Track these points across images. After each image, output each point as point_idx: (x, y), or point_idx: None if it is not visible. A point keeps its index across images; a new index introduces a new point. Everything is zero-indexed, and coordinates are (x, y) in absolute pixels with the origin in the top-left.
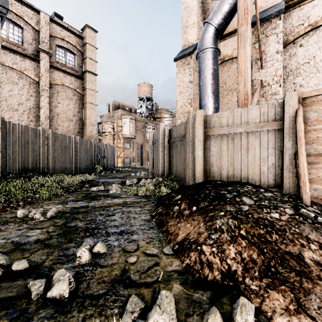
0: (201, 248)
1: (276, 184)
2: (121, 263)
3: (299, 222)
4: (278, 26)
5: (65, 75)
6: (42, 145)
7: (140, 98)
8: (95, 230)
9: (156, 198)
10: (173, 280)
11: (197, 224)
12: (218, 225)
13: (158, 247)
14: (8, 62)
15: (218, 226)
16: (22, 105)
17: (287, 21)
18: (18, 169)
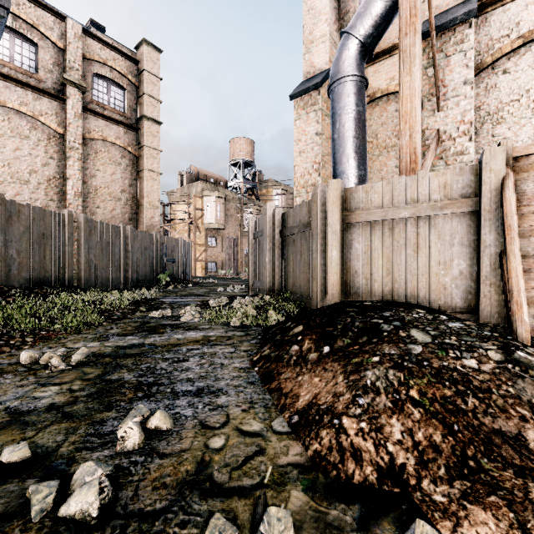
0: (340, 423)
1: (467, 307)
2: (196, 449)
3: (513, 375)
4: (467, 38)
5: (107, 124)
6: (68, 241)
7: (234, 162)
8: (153, 388)
9: (260, 331)
10: (291, 484)
11: (333, 378)
12: (370, 380)
13: (264, 419)
14: (12, 102)
15: (369, 381)
16: (36, 174)
17: (481, 30)
18: (28, 280)
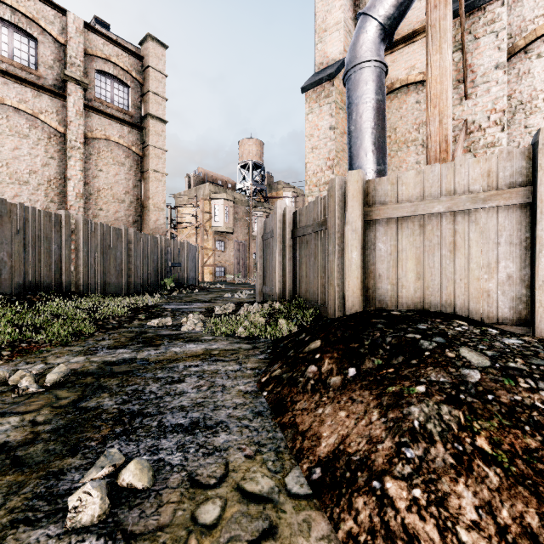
0: (382, 487)
1: (517, 317)
2: (179, 525)
3: None
4: (498, 17)
5: (111, 123)
6: (65, 243)
7: (242, 164)
8: (136, 420)
9: (270, 343)
10: None
11: (364, 414)
12: (418, 421)
13: (274, 471)
14: (11, 99)
15: (417, 423)
16: (36, 174)
17: (512, 11)
18: (21, 285)
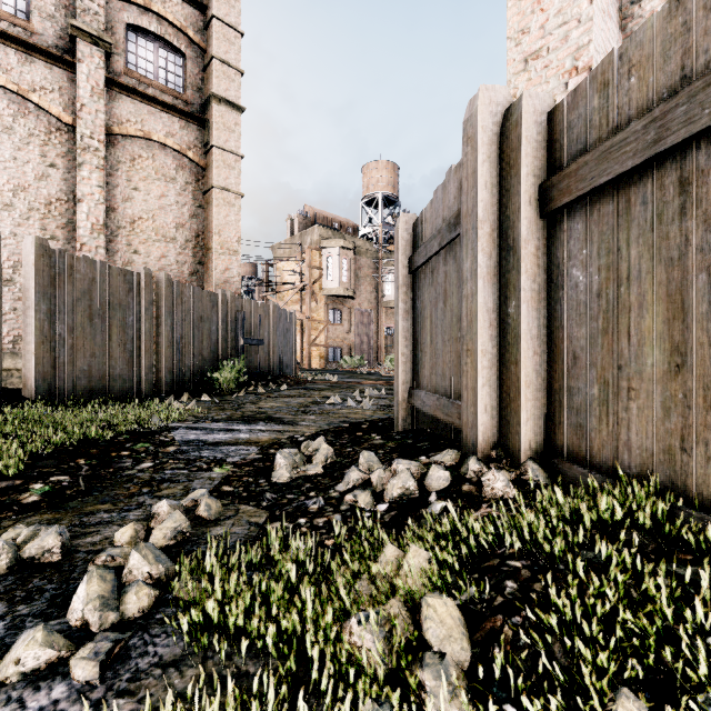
0: None
1: None
2: None
3: None
4: None
5: (152, 111)
6: None
7: (368, 199)
8: None
9: None
10: None
11: None
12: None
13: None
14: None
15: None
16: (25, 192)
17: None
18: None
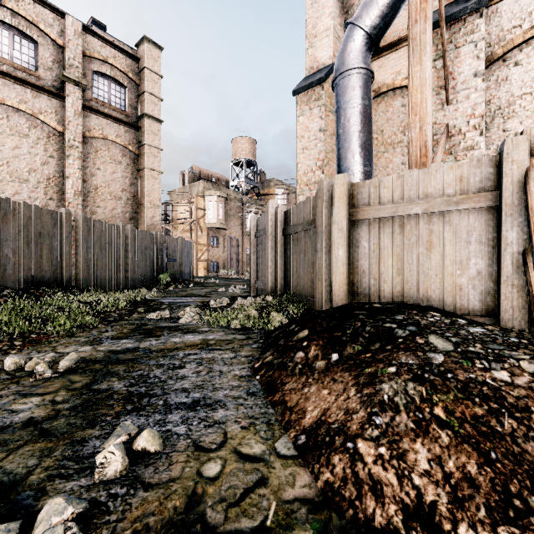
0: (355, 447)
1: (485, 309)
2: (187, 478)
3: None
4: (477, 28)
5: (108, 122)
6: (66, 240)
7: (236, 162)
8: (144, 399)
9: (262, 334)
10: (299, 527)
11: (344, 391)
12: (387, 395)
13: (266, 438)
14: (11, 100)
15: (386, 397)
16: (35, 172)
17: (491, 21)
18: (24, 280)
